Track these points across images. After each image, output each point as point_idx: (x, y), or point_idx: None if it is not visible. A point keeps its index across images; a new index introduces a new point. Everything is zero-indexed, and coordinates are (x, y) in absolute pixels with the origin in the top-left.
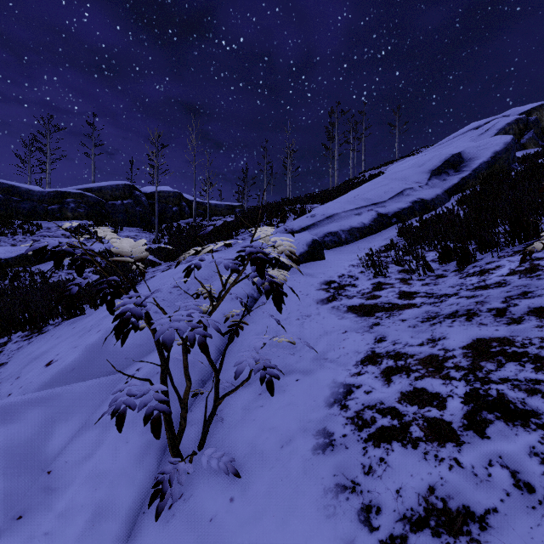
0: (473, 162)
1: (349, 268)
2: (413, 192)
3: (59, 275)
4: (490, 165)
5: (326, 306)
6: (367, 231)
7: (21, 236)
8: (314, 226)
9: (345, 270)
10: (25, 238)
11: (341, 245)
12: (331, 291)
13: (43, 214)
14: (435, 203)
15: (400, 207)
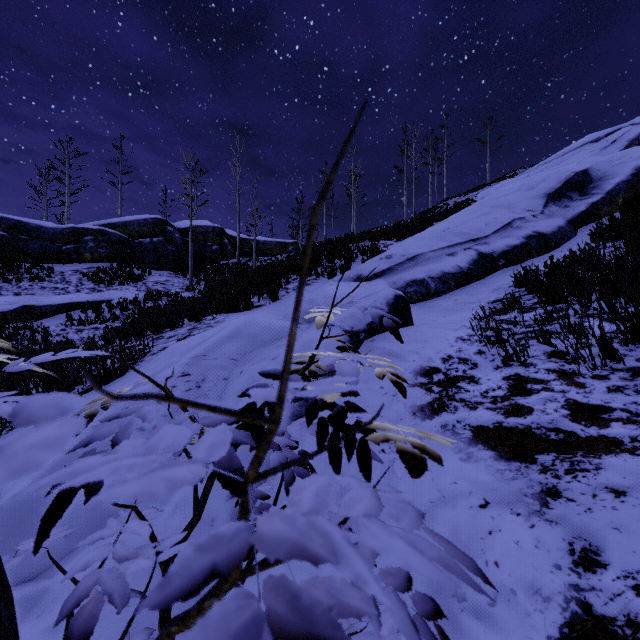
0: (605, 182)
1: (457, 343)
2: (525, 223)
3: (67, 333)
4: (631, 185)
5: (431, 423)
6: (465, 278)
7: (28, 283)
8: (390, 271)
9: (451, 348)
10: (33, 285)
11: (429, 297)
12: (434, 389)
13: (57, 256)
14: (558, 238)
15: (510, 245)
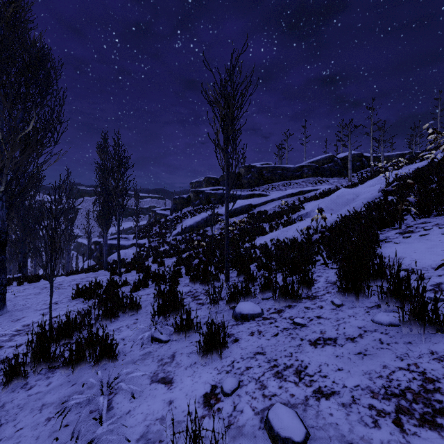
0: None
1: None
2: None
3: None
4: None
5: None
6: None
7: (291, 186)
8: None
9: None
10: (293, 187)
11: None
12: None
13: (294, 177)
14: None
15: None
